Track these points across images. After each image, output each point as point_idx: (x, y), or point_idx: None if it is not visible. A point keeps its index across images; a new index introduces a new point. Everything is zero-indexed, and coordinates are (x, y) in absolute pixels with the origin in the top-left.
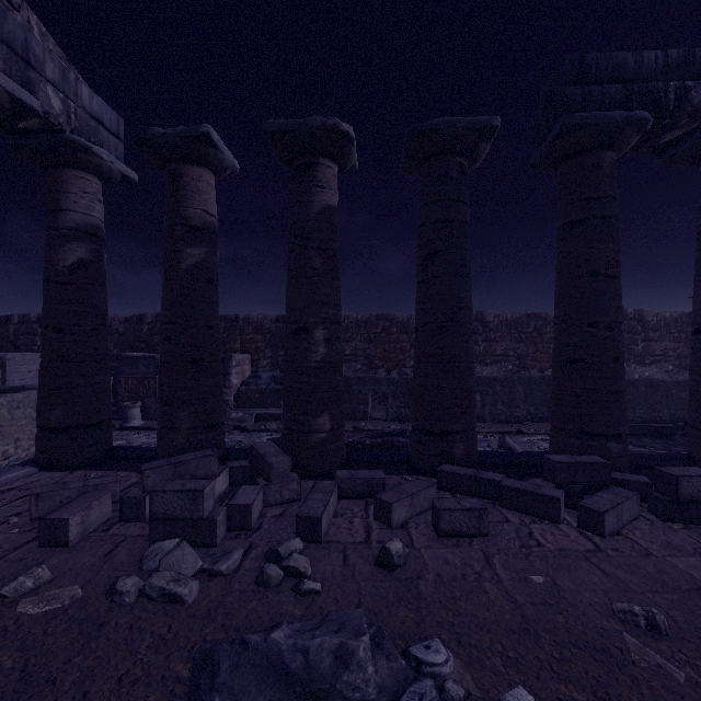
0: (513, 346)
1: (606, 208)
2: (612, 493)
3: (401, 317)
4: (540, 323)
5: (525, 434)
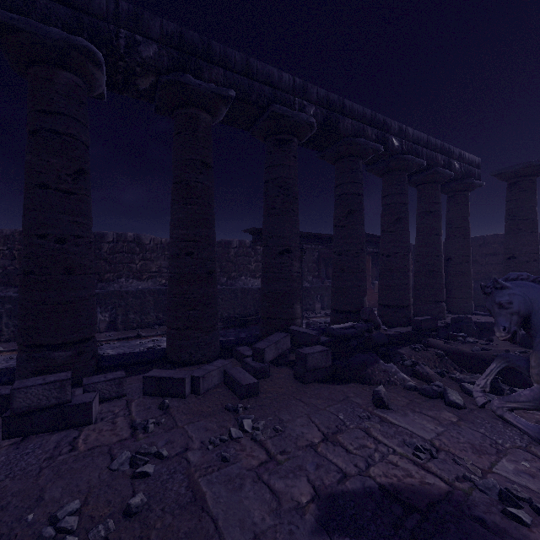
0: (166, 265)
1: (58, 124)
2: None
3: None
4: None
5: (143, 337)
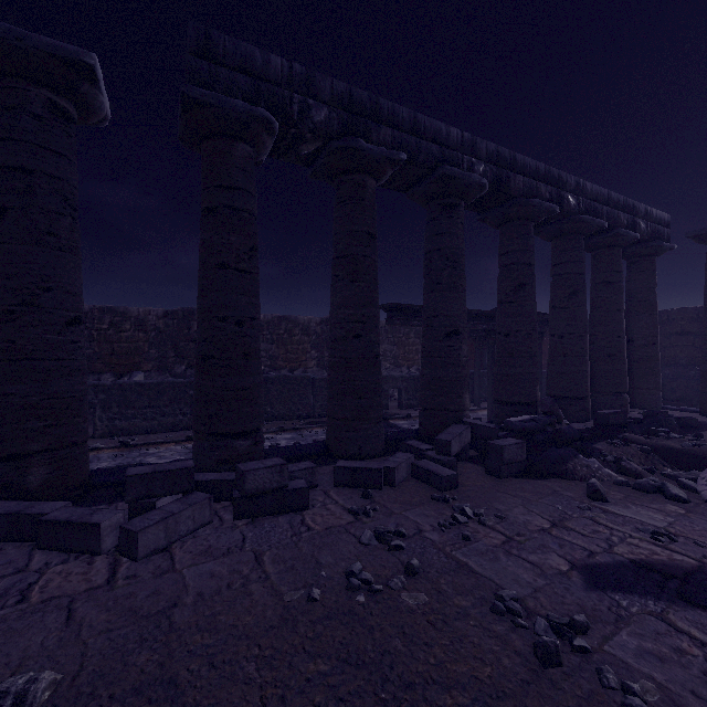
0: (265, 347)
1: (237, 200)
2: (184, 501)
3: (136, 311)
4: (290, 326)
5: None
